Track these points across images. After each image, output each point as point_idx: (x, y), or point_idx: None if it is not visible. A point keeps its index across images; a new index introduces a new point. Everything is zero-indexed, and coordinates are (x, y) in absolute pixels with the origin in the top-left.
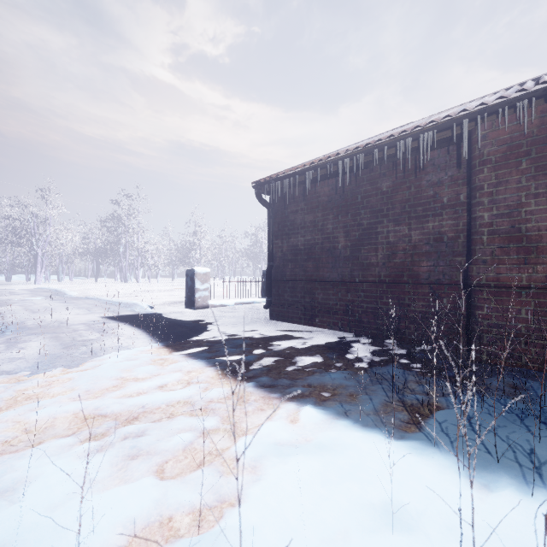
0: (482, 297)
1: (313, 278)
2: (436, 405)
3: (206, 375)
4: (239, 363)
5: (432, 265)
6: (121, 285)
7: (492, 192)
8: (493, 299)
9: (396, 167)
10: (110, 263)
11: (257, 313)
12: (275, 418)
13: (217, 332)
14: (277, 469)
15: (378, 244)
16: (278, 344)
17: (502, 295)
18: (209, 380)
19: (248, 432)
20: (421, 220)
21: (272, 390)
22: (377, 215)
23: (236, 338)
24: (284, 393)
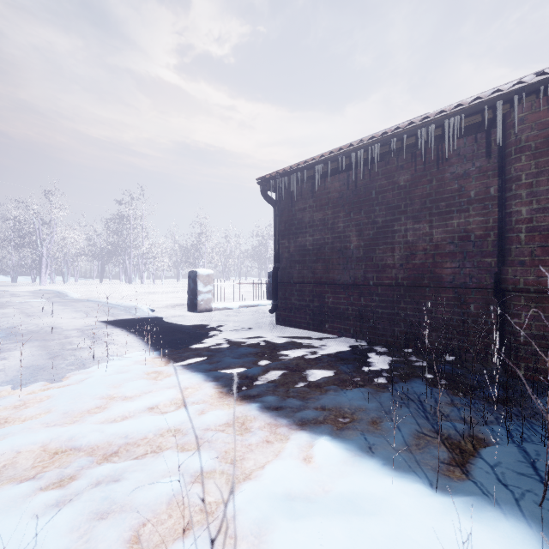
0: (519, 304)
1: (322, 280)
2: (479, 437)
3: (204, 393)
4: (242, 378)
5: (456, 267)
6: (125, 287)
7: (532, 183)
8: (533, 306)
9: (415, 158)
10: (115, 264)
11: (262, 317)
12: (284, 455)
13: (219, 338)
14: (288, 542)
15: (394, 244)
16: (285, 354)
17: (543, 301)
18: (207, 400)
19: (250, 475)
20: (444, 216)
21: (279, 414)
22: (393, 212)
23: (239, 346)
24: (293, 419)
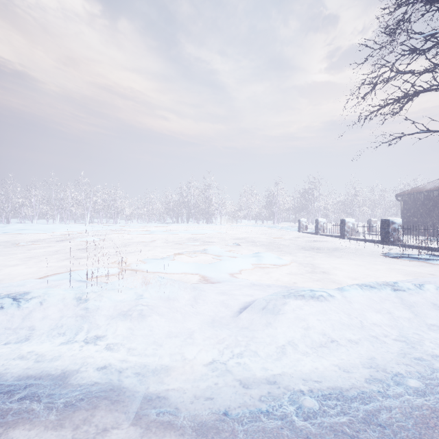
0: None
1: (415, 222)
2: None
3: None
4: None
5: None
6: None
7: None
8: None
9: (438, 195)
10: (300, 214)
11: None
12: None
13: None
14: None
15: (433, 214)
16: None
17: None
18: None
19: None
20: None
21: None
22: (433, 206)
23: None
24: None
